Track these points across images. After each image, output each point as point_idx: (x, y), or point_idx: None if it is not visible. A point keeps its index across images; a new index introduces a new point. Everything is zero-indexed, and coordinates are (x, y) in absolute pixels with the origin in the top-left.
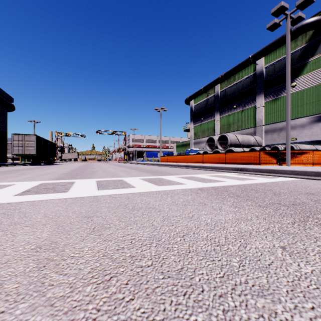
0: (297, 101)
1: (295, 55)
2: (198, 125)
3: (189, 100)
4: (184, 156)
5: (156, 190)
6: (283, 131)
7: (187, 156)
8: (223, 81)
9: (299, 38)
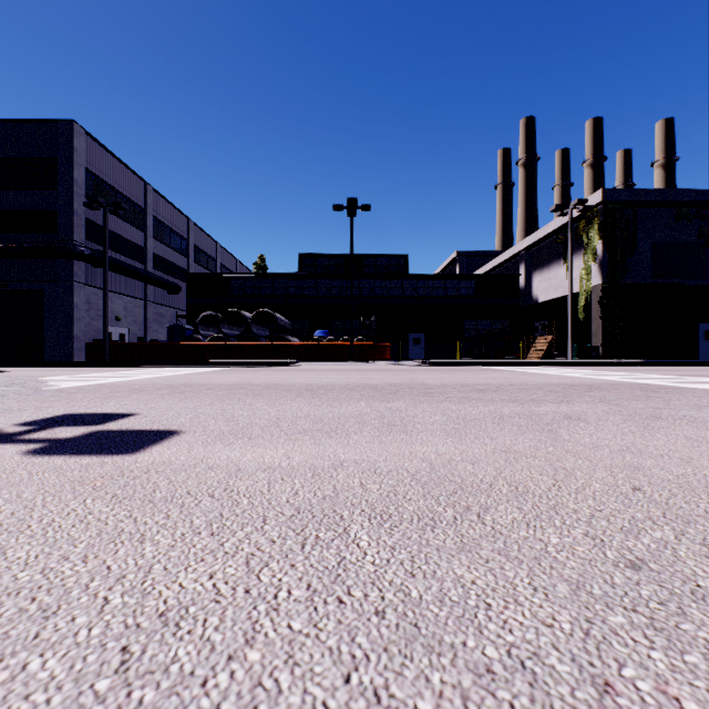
0: None
1: None
2: None
3: None
4: None
5: (624, 380)
6: None
7: None
8: None
9: None
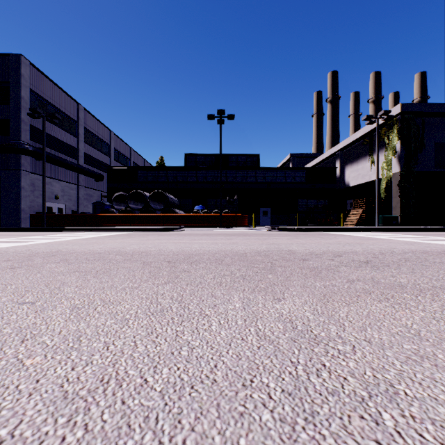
0: None
1: None
2: None
3: None
4: None
5: None
6: None
7: None
8: None
9: None
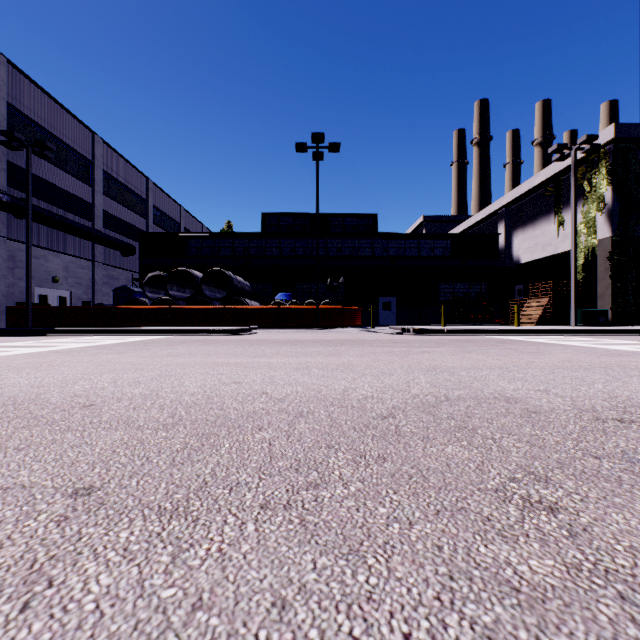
0: None
1: None
2: None
3: None
4: None
5: None
6: None
7: None
8: None
9: None
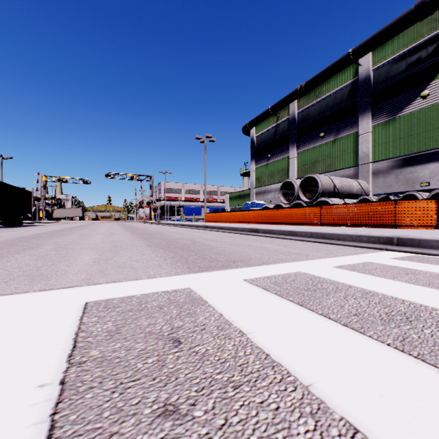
0: (430, 121)
1: (426, 45)
2: (262, 166)
3: (250, 127)
4: (244, 212)
5: None
6: (405, 171)
7: (249, 212)
8: (303, 94)
9: (435, 17)
